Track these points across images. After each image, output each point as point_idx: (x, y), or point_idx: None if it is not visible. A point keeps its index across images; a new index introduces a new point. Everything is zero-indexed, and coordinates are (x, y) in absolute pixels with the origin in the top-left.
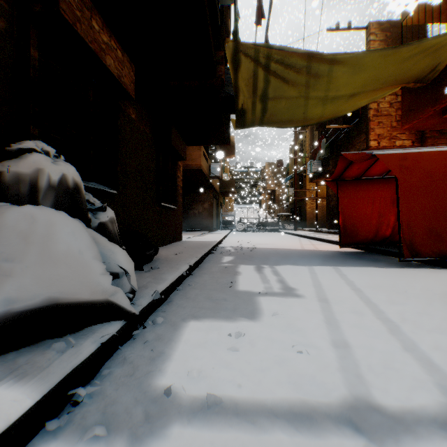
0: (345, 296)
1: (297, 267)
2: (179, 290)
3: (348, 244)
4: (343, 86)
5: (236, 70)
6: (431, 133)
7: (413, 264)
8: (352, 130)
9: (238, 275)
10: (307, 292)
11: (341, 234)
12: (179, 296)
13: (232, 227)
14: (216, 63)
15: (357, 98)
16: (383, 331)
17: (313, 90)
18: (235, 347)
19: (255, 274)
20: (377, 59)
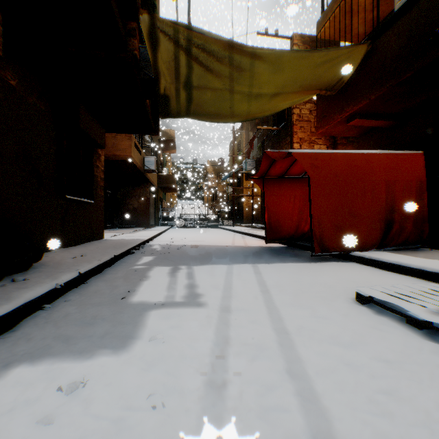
0: (250, 301)
1: (217, 266)
2: (45, 310)
3: (273, 239)
4: (265, 83)
5: (154, 50)
6: (342, 140)
7: (324, 258)
8: (280, 132)
9: (144, 281)
10: (213, 298)
11: (267, 230)
12: (38, 320)
13: (173, 223)
14: (127, 35)
15: (279, 98)
16: (275, 348)
17: (238, 84)
18: (51, 416)
19: (165, 277)
20: (294, 60)
